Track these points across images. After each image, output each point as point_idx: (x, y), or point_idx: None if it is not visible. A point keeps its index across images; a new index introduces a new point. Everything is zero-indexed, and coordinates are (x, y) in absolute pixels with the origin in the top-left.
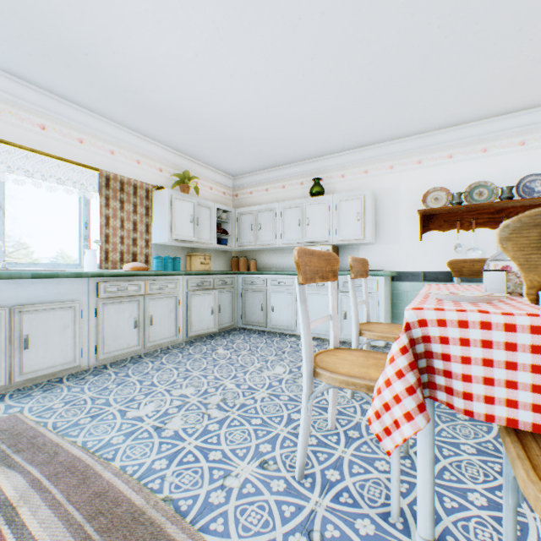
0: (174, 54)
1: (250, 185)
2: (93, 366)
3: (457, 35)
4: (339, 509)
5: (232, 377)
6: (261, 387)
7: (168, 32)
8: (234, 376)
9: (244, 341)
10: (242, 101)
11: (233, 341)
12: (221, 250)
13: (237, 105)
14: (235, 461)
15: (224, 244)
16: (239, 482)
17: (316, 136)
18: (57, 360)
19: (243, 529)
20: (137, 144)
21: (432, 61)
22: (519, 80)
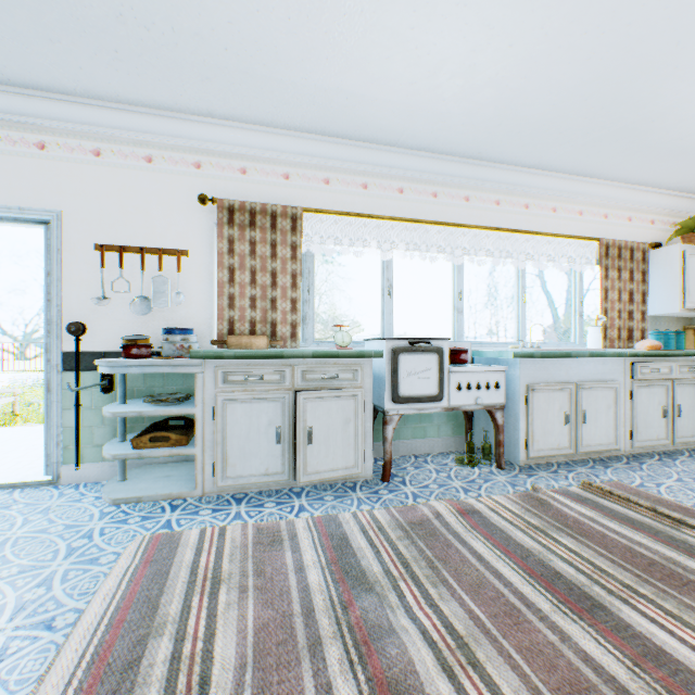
0: None
1: None
2: (626, 452)
3: None
4: None
5: None
6: None
7: None
8: None
9: None
10: None
11: None
12: None
13: None
14: None
15: None
16: None
17: None
18: (601, 439)
19: None
20: (629, 198)
21: None
22: None
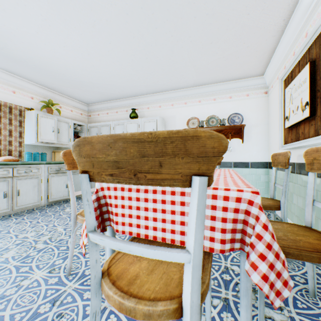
0: (22, 30)
1: (98, 110)
2: None
3: (183, 41)
4: (80, 288)
5: (65, 224)
6: (79, 229)
7: (13, 17)
8: (66, 224)
9: None
10: (76, 61)
11: (80, 203)
12: None
13: (74, 63)
14: (35, 271)
15: None
16: (30, 281)
17: (129, 85)
18: None
19: (16, 305)
20: (12, 80)
21: (176, 52)
22: (222, 66)
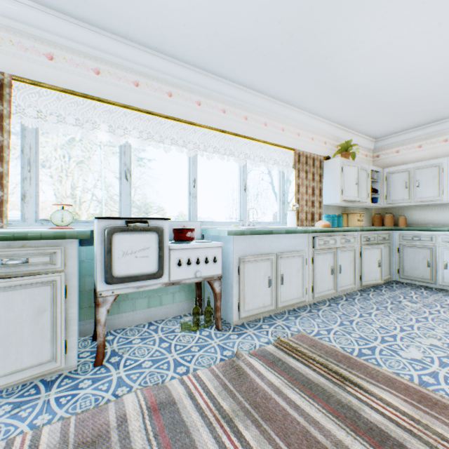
0: (412, 32)
1: (395, 144)
2: (310, 302)
3: None
4: None
5: None
6: None
7: (424, 11)
8: None
9: (420, 295)
10: None
11: (406, 294)
12: (363, 208)
13: (443, 65)
14: None
15: (374, 202)
16: None
17: None
18: (294, 295)
19: None
20: (312, 124)
21: None
22: None
